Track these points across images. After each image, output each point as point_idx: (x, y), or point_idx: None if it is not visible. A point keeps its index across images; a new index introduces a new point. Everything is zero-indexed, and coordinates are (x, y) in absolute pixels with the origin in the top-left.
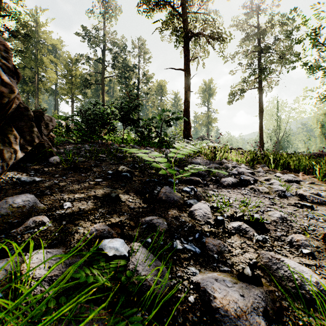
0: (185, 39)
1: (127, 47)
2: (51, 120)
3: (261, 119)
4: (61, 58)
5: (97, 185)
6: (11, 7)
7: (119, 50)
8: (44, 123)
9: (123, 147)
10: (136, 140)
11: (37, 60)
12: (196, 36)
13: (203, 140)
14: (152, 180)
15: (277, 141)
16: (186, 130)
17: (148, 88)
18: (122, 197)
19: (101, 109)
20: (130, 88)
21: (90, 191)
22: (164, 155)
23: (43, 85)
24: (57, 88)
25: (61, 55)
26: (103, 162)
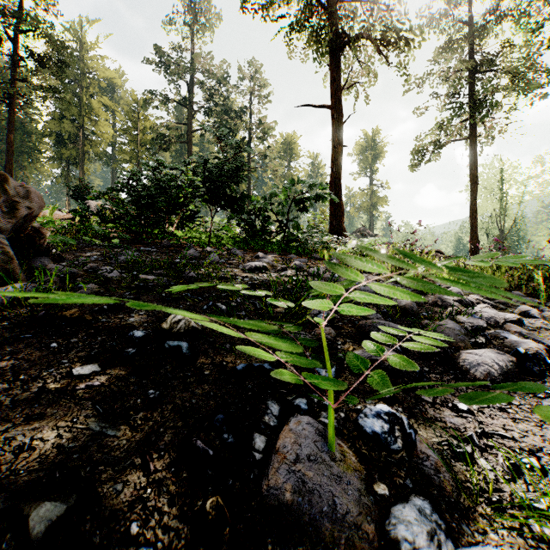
0: (333, 49)
1: (230, 78)
2: (27, 195)
3: (473, 197)
4: (123, 102)
5: (60, 401)
6: (37, 17)
7: (216, 82)
8: (5, 202)
9: (208, 253)
10: (239, 239)
11: (83, 105)
12: (354, 40)
13: (363, 236)
14: (255, 365)
15: (500, 236)
16: (334, 217)
17: (266, 147)
18: (104, 501)
19: (168, 177)
20: (222, 130)
21: (8, 443)
22: (294, 271)
23: (92, 146)
24: (116, 152)
25: (122, 96)
26: (144, 295)
